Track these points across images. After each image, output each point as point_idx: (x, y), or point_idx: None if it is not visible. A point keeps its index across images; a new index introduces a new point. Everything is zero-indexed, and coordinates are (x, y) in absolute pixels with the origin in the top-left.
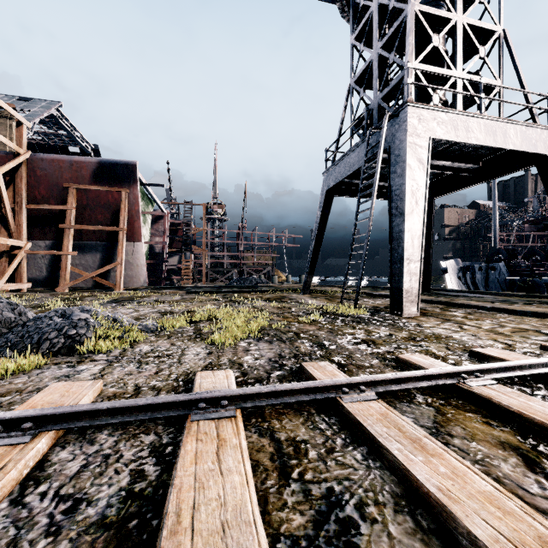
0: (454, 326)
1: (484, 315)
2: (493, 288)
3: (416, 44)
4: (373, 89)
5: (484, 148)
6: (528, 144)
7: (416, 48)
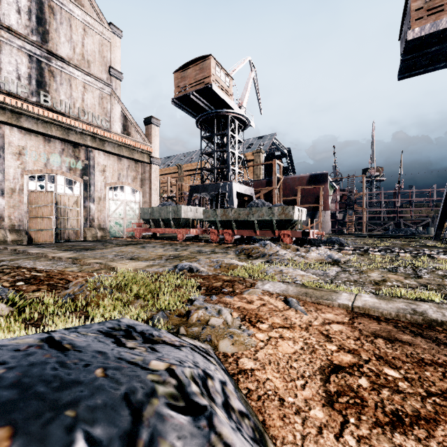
0: None
1: None
2: None
3: None
4: None
5: None
6: None
7: None
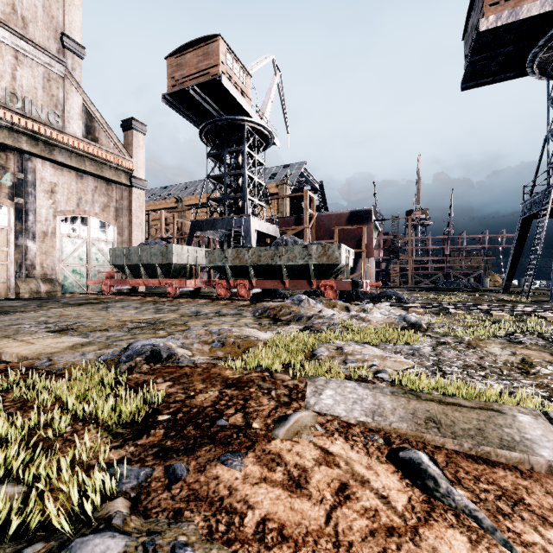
0: None
1: None
2: None
3: None
4: None
5: None
6: None
7: None
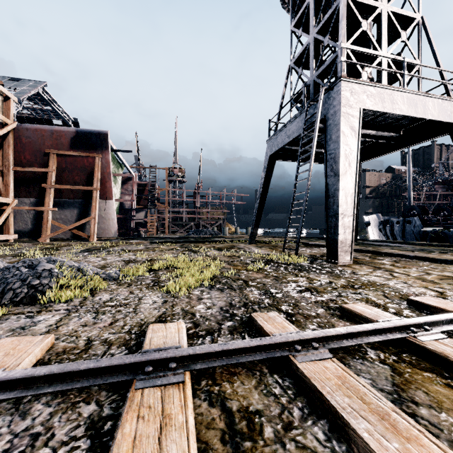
0: (385, 274)
1: (408, 263)
2: (409, 238)
3: (346, 30)
4: (310, 68)
5: (404, 119)
6: (444, 115)
7: (346, 33)
